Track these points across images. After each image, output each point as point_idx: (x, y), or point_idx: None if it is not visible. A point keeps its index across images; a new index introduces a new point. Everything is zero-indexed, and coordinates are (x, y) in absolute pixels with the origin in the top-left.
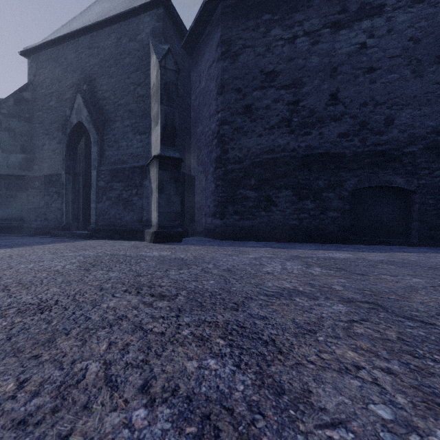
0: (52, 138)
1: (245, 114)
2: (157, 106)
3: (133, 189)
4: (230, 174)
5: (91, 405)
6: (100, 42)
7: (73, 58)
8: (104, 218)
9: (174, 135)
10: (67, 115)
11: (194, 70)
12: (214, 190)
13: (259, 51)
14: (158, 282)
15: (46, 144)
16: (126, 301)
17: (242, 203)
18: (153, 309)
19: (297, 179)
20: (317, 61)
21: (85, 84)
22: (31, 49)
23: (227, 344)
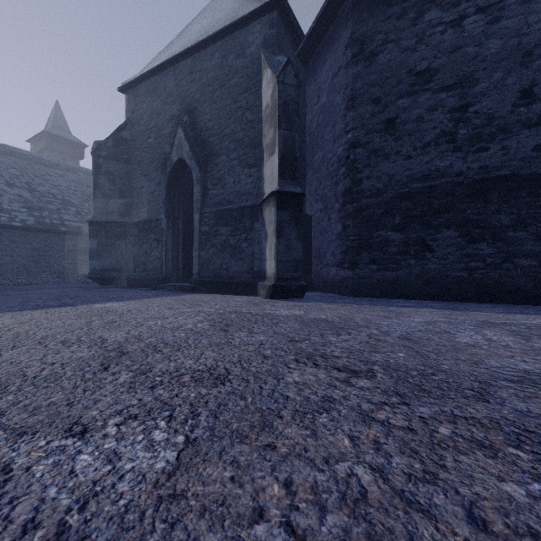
0: (151, 179)
1: (386, 131)
2: (273, 131)
3: (242, 234)
4: (365, 211)
5: (420, 540)
6: (202, 64)
7: (172, 87)
8: (208, 268)
9: (294, 166)
10: (166, 152)
11: (310, 83)
12: (341, 232)
13: (406, 45)
14: (327, 350)
15: (144, 187)
16: (311, 375)
17: (381, 248)
18: (360, 390)
19: (465, 213)
20: (498, 46)
21: (186, 115)
22: (129, 83)
23: (535, 458)
